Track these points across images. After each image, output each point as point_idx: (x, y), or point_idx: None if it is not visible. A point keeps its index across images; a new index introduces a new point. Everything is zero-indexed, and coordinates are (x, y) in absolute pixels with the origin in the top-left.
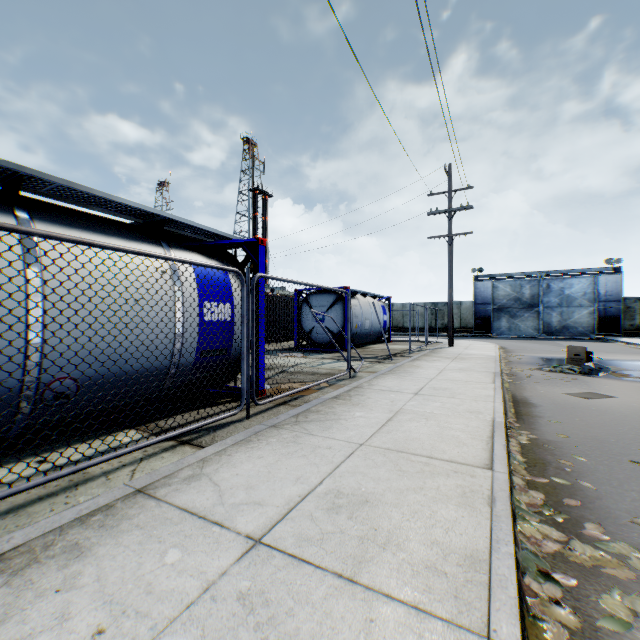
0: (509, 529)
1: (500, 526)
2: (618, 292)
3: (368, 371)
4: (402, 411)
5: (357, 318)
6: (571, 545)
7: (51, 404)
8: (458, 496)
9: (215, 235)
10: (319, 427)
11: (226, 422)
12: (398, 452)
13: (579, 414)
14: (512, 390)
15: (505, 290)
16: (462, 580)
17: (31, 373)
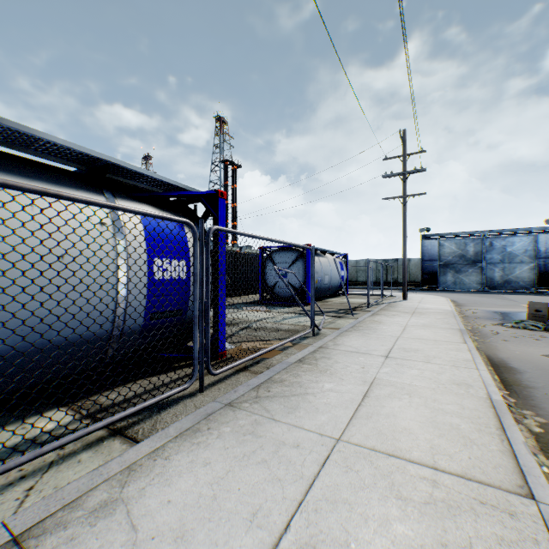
0: None
1: None
2: None
3: (331, 327)
4: (377, 382)
5: (317, 274)
6: None
7: None
8: None
9: (171, 186)
10: (283, 407)
11: (175, 397)
12: (388, 456)
13: None
14: (484, 350)
15: (450, 248)
16: None
17: None
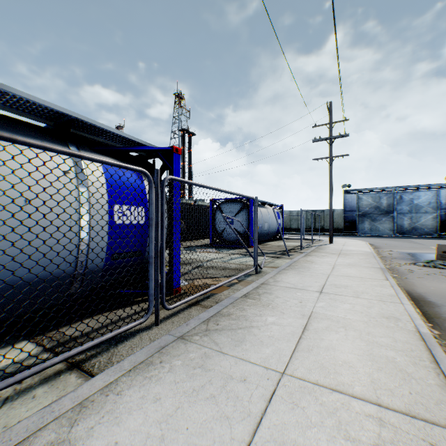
0: None
1: None
2: None
3: (271, 266)
4: (314, 315)
5: (258, 221)
6: None
7: None
8: None
9: (131, 142)
10: (230, 340)
11: (133, 330)
12: (332, 391)
13: None
14: (403, 286)
15: (367, 200)
16: None
17: None
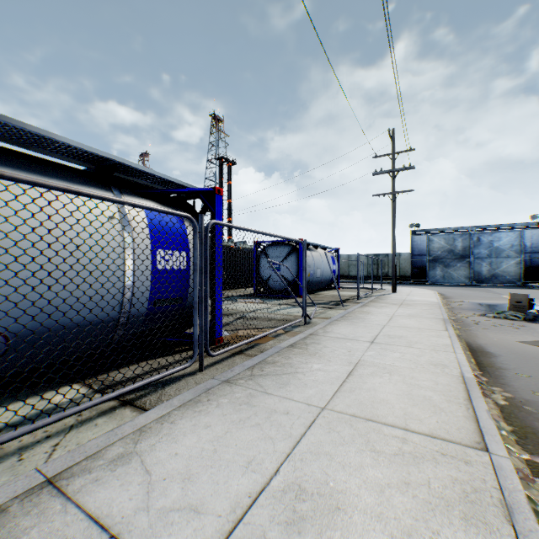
0: None
1: None
2: None
3: (322, 317)
4: (361, 363)
5: (309, 267)
6: None
7: None
8: (459, 500)
9: (171, 184)
10: (275, 383)
11: (177, 375)
12: (366, 420)
13: None
14: (464, 337)
15: (439, 243)
16: None
17: None
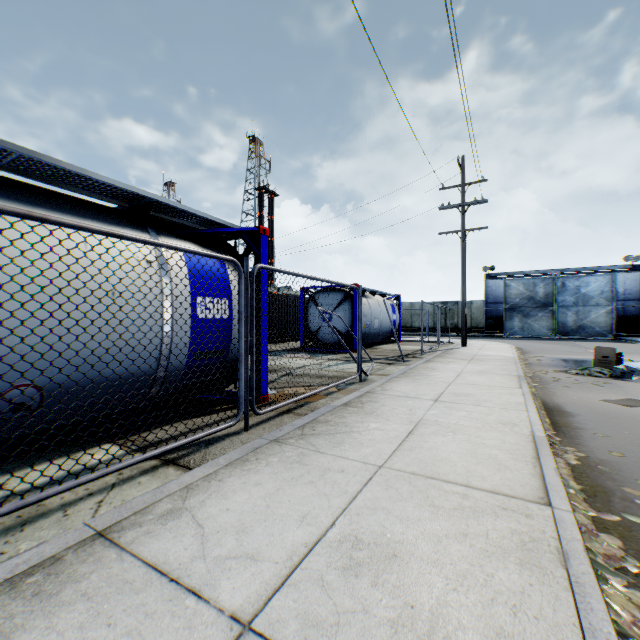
0: (603, 609)
1: (588, 603)
2: (637, 290)
3: (379, 374)
4: (423, 422)
5: (366, 317)
6: None
7: None
8: (516, 548)
9: (211, 223)
10: (328, 442)
11: (221, 435)
12: (426, 478)
13: (626, 425)
14: (540, 396)
15: (518, 289)
16: None
17: None
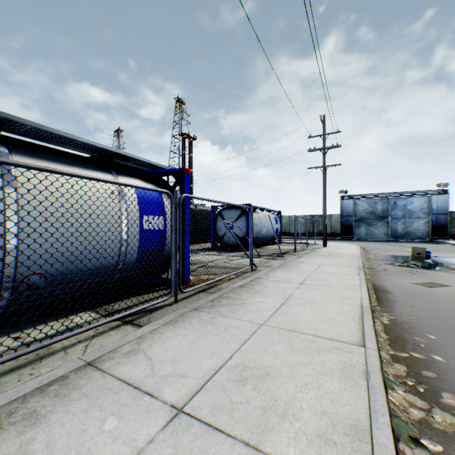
0: (383, 400)
1: (376, 397)
2: (446, 207)
3: (265, 266)
4: (292, 297)
5: (257, 226)
6: (433, 413)
7: (20, 296)
8: (339, 370)
9: (152, 166)
10: (229, 310)
11: (159, 306)
12: (290, 331)
13: (425, 299)
14: (372, 280)
15: (363, 206)
16: (349, 449)
17: (9, 270)
